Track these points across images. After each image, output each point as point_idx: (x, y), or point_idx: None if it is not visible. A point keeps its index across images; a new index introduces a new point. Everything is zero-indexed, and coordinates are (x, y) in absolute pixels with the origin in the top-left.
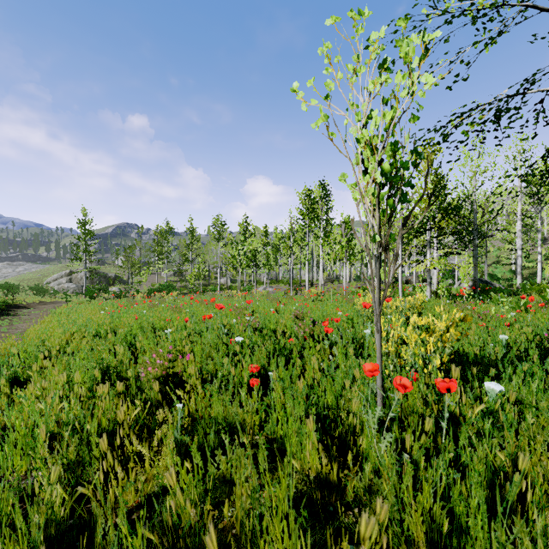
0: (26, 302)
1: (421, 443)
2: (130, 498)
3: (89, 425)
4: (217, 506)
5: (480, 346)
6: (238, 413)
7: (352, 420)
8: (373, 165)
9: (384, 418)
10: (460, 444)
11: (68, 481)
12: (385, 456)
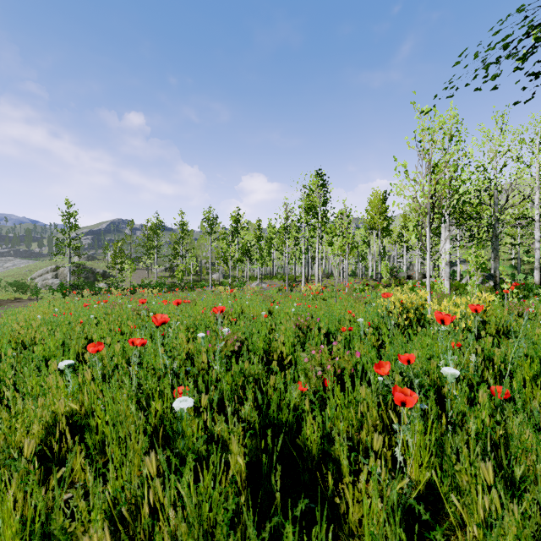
0: None
1: None
2: None
3: None
4: None
5: None
6: None
7: None
8: None
9: None
10: None
11: None
12: None
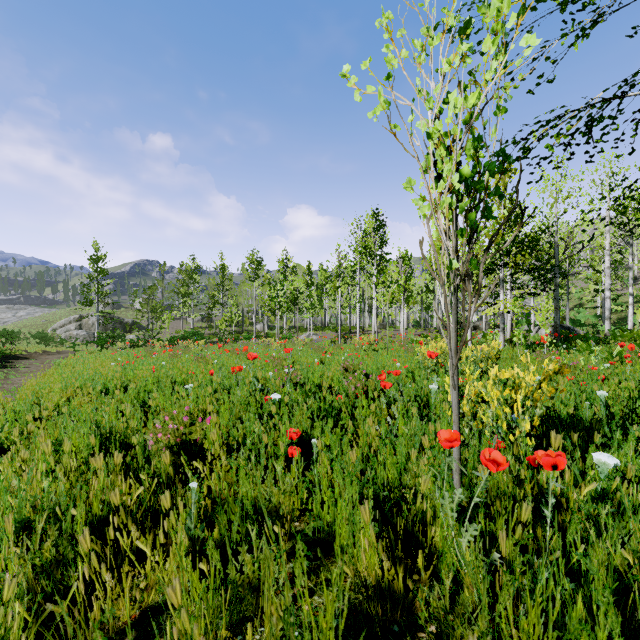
0: (27, 352)
1: (517, 537)
2: (124, 613)
3: (76, 511)
4: (241, 624)
5: (575, 406)
6: (272, 494)
7: (421, 505)
8: (450, 166)
9: (463, 501)
10: (568, 539)
11: (41, 589)
12: (467, 555)
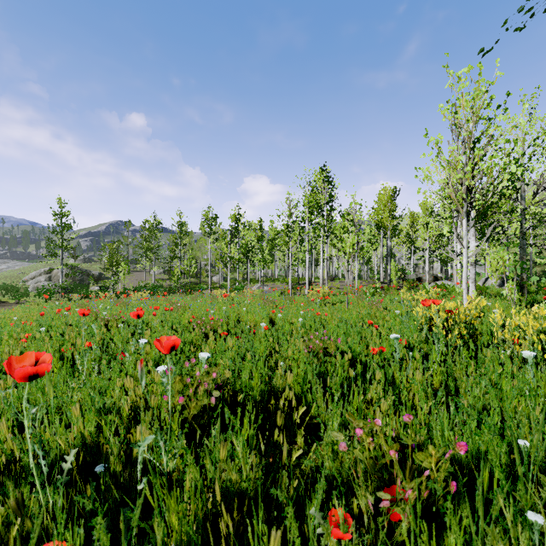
0: None
1: None
2: None
3: None
4: None
5: None
6: None
7: None
8: None
9: None
10: None
11: None
12: None
